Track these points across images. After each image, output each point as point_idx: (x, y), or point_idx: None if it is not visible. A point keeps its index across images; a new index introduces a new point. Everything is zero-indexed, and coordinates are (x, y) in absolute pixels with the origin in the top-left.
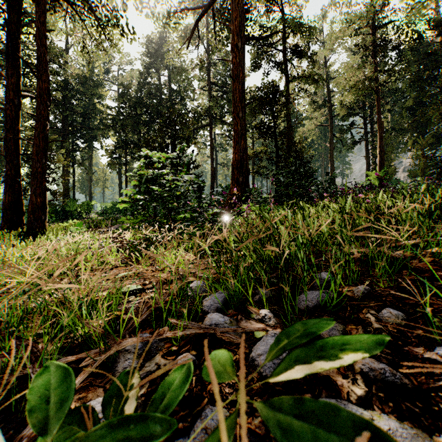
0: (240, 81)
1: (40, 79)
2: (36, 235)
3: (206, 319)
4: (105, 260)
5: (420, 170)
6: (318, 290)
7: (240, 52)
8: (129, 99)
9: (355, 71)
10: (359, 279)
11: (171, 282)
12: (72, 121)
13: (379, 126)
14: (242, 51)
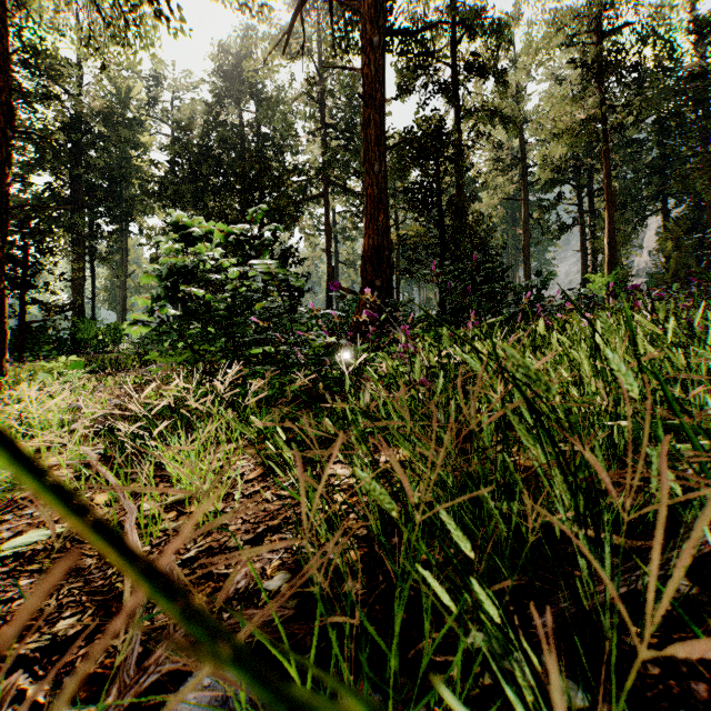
0: (377, 107)
1: None
2: None
3: None
4: None
5: (671, 274)
6: None
7: (377, 54)
8: (188, 149)
9: (569, 105)
10: None
11: None
12: (89, 186)
13: (608, 198)
14: (381, 52)
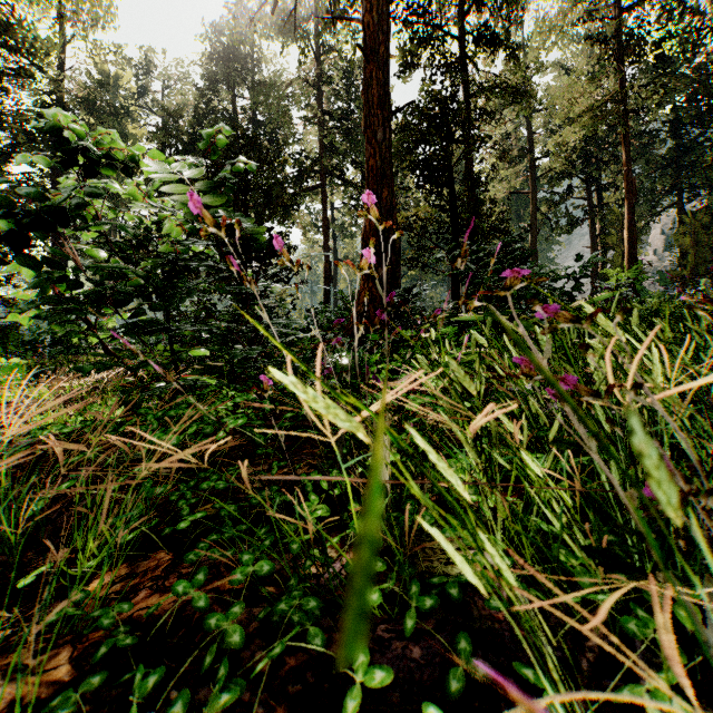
0: (381, 63)
1: None
2: None
3: None
4: None
5: (689, 270)
6: None
7: None
8: (176, 137)
9: (586, 86)
10: None
11: None
12: None
13: (628, 186)
14: None
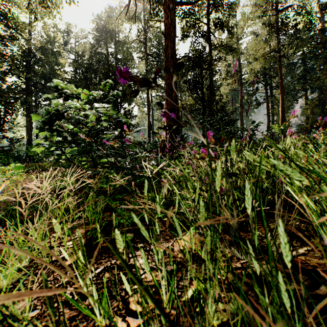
0: (172, 39)
1: None
2: None
3: None
4: None
5: (309, 125)
6: None
7: (172, 13)
8: (82, 65)
9: (262, 44)
10: None
11: None
12: (35, 82)
13: (281, 88)
14: (174, 12)
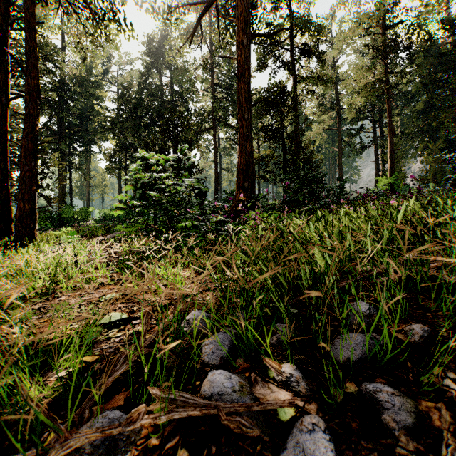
0: (246, 80)
1: (29, 75)
2: (25, 244)
3: (205, 383)
4: (90, 277)
5: (431, 176)
6: (357, 329)
7: (246, 50)
8: (129, 100)
9: (365, 72)
10: (407, 312)
11: (165, 308)
12: (69, 124)
13: (390, 129)
14: (248, 48)
